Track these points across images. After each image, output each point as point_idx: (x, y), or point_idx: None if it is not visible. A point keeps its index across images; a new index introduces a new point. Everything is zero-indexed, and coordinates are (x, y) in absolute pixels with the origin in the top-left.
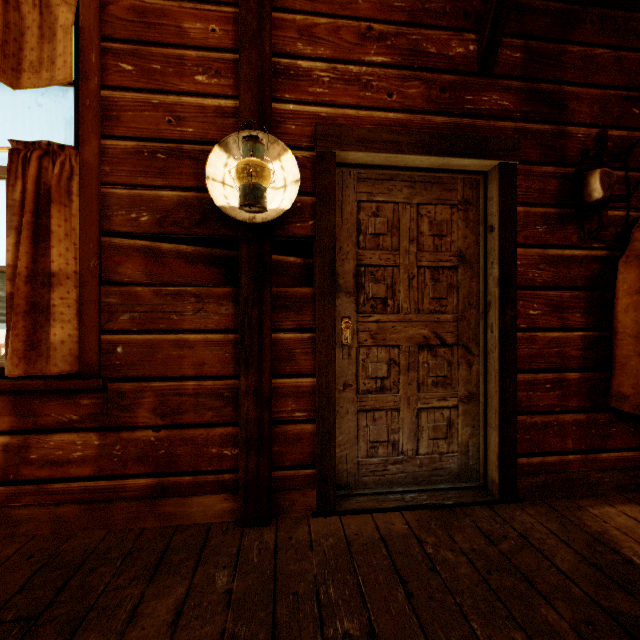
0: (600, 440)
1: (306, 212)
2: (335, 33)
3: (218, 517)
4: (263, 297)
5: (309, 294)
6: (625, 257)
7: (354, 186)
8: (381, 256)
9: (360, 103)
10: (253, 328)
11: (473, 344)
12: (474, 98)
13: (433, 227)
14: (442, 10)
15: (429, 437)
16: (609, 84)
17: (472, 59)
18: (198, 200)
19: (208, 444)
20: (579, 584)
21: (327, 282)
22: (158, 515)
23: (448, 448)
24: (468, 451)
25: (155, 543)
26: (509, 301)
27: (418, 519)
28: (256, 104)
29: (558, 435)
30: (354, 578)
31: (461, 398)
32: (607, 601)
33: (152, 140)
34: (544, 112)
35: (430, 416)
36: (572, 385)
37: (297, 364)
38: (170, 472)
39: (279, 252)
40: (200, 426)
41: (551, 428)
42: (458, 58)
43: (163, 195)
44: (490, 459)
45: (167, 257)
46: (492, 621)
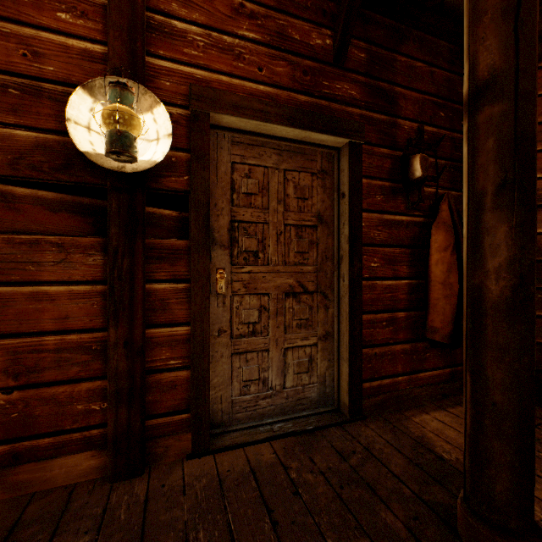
0: (419, 363)
1: (181, 167)
2: (210, 2)
3: (84, 476)
4: (135, 248)
5: (184, 246)
6: (436, 223)
7: (228, 148)
8: (253, 213)
9: (233, 72)
10: (124, 279)
11: (329, 291)
12: (330, 84)
13: (297, 191)
14: (304, 4)
15: (294, 372)
16: (425, 91)
17: (328, 51)
18: (60, 144)
19: (73, 401)
20: (408, 484)
21: (202, 235)
22: (9, 486)
23: (310, 380)
24: (325, 381)
25: (2, 519)
26: (356, 255)
27: (284, 447)
28: (127, 53)
29: (391, 362)
30: (224, 517)
31: (320, 337)
32: (428, 495)
33: (1, 72)
34: (382, 105)
35: (295, 354)
36: (401, 322)
37: (172, 313)
38: (25, 436)
39: (155, 205)
40: (63, 383)
41: (386, 357)
42: (317, 48)
43: (16, 134)
44: (342, 386)
45: (22, 202)
46: (344, 534)
